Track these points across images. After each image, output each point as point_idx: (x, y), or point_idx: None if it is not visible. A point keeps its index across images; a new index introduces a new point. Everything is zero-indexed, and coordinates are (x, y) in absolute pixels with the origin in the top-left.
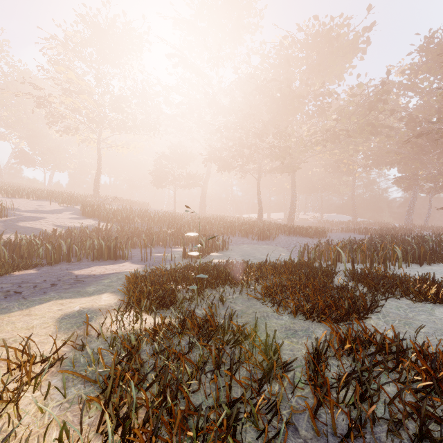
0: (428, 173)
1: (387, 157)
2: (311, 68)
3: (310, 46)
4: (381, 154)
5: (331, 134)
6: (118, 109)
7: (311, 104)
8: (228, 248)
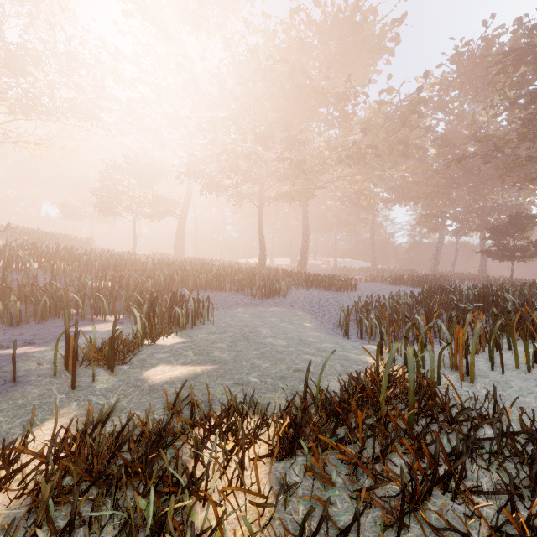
0: (454, 212)
1: (413, 190)
2: (331, 59)
3: (329, 30)
4: (407, 185)
5: (356, 152)
6: (15, 66)
7: (332, 107)
8: (208, 319)
